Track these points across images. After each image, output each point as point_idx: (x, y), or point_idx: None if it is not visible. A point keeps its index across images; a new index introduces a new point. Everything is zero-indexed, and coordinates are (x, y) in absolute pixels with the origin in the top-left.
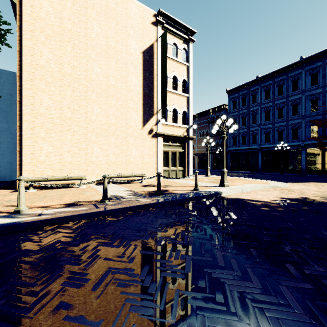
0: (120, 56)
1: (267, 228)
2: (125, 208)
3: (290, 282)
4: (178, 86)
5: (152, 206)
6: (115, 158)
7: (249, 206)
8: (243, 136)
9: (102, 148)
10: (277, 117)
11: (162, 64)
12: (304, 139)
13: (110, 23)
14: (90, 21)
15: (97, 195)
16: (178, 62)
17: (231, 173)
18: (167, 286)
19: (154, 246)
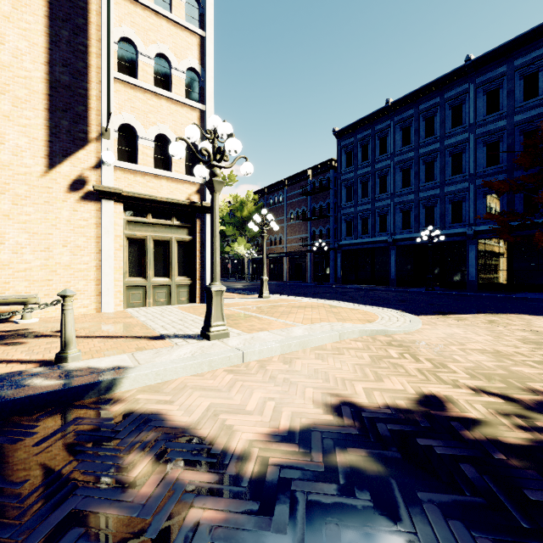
0: None
1: None
2: None
3: None
4: (172, 80)
5: None
6: None
7: None
8: (364, 217)
9: None
10: (423, 180)
11: (107, 7)
12: (473, 222)
13: None
14: None
15: None
16: (172, 21)
17: (333, 290)
18: None
19: None
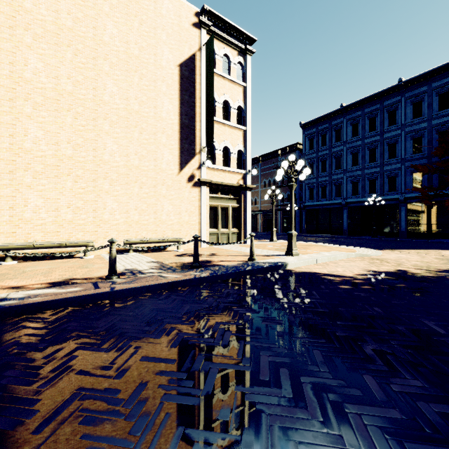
0: (147, 69)
1: (344, 316)
2: (140, 288)
3: (368, 407)
4: (230, 114)
5: (181, 284)
6: (139, 216)
7: (322, 283)
8: (323, 186)
9: (120, 202)
10: (368, 161)
11: (208, 82)
12: (403, 191)
13: (131, 22)
14: (101, 17)
15: (105, 269)
16: (230, 80)
17: (306, 238)
18: (166, 421)
19: (166, 348)
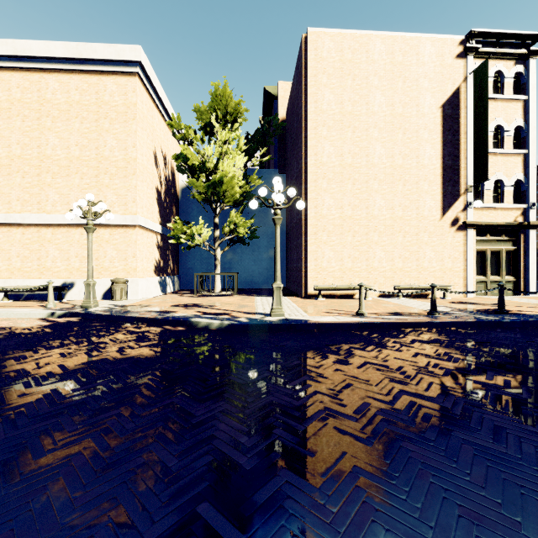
0: (409, 123)
1: None
2: (473, 322)
3: None
4: (504, 140)
5: (505, 324)
6: (402, 263)
7: None
8: None
9: (386, 251)
10: None
11: (477, 114)
12: None
13: (396, 84)
14: (372, 92)
15: (408, 309)
16: (504, 99)
17: None
18: None
19: None
